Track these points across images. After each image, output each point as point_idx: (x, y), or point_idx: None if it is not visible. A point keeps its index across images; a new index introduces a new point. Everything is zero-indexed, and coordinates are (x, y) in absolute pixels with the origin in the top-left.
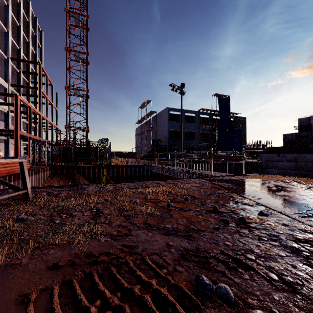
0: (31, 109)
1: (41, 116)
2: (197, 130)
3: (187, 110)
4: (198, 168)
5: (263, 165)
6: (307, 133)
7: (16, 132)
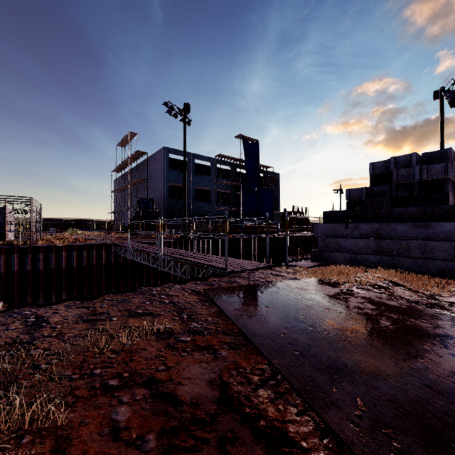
0: None
1: None
2: (213, 188)
3: (197, 155)
4: (212, 248)
5: (320, 244)
6: (385, 187)
7: None
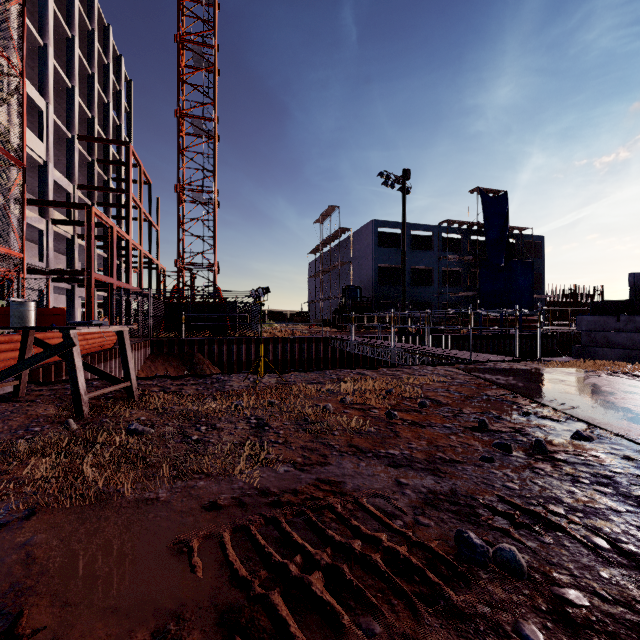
0: (113, 231)
1: (131, 244)
2: (436, 266)
3: (414, 225)
4: (439, 346)
5: (584, 339)
6: None
7: (88, 275)
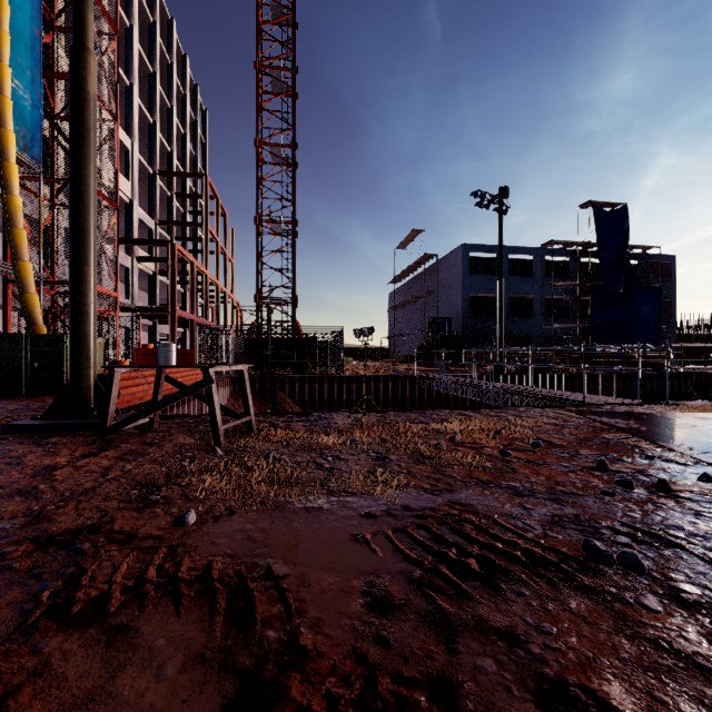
0: (193, 266)
1: (208, 279)
2: (538, 294)
3: (512, 248)
4: (542, 386)
5: None
6: None
7: (172, 311)
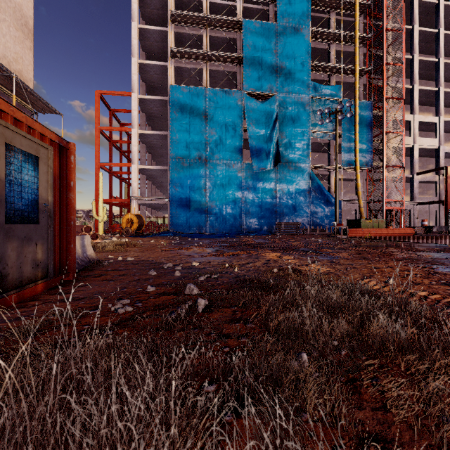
0: None
1: None
2: None
3: None
4: None
5: None
6: None
7: (446, 202)
